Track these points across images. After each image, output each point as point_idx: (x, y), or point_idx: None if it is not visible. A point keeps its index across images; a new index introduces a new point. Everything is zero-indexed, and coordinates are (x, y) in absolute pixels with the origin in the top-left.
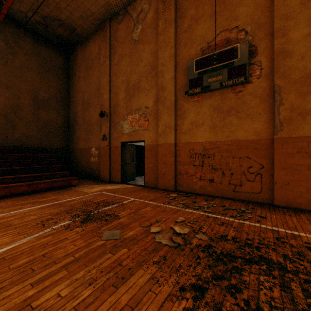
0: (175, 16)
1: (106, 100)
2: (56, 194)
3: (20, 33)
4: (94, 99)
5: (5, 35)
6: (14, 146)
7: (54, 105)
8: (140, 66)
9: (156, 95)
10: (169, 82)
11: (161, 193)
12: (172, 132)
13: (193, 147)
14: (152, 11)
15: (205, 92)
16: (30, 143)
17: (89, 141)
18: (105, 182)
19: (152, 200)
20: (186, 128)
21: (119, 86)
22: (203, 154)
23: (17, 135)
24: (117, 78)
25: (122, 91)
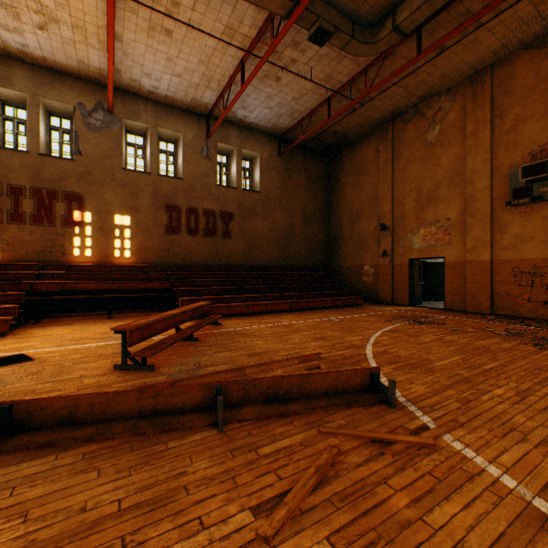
0: (490, 116)
1: (386, 211)
2: (355, 309)
3: (293, 153)
4: (367, 210)
5: (284, 159)
6: (290, 265)
7: (317, 219)
8: (437, 172)
9: (461, 205)
10: (481, 191)
11: (472, 315)
12: (487, 248)
13: (518, 265)
14: (455, 110)
15: (536, 202)
16: (300, 261)
17: (359, 257)
18: (386, 305)
19: (468, 319)
20: (507, 242)
21: (405, 195)
22: (532, 273)
23: (292, 254)
24: (402, 186)
25: (410, 201)
